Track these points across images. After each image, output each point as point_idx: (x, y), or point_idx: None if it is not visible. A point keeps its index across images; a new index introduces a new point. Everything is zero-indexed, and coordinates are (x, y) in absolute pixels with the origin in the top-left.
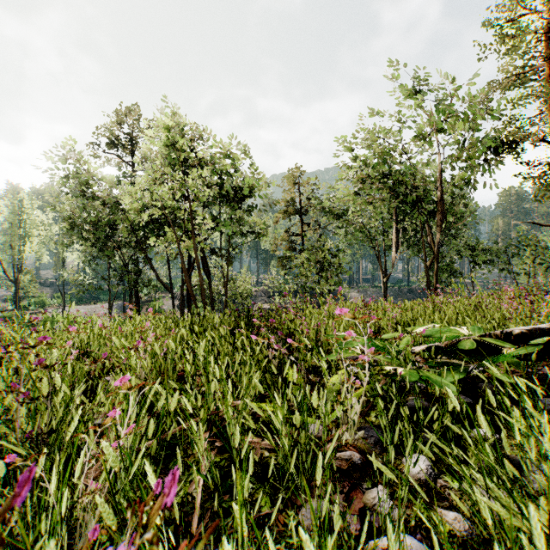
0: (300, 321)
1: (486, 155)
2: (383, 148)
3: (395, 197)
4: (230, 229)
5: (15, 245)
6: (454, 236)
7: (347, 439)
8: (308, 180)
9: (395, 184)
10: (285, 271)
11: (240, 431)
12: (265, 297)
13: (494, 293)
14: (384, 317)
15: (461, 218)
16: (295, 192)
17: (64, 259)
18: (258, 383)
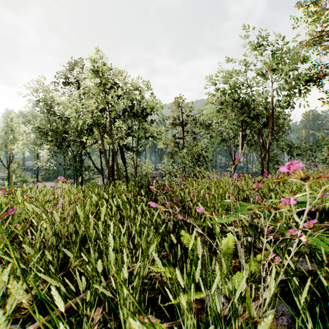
0: (187, 190)
1: (299, 87)
2: (234, 83)
3: (241, 114)
4: (138, 134)
5: (8, 145)
6: (277, 139)
7: (254, 316)
8: (186, 105)
9: (241, 106)
10: (172, 160)
11: (135, 310)
12: (160, 177)
13: (314, 173)
14: (247, 188)
15: (282, 128)
16: (178, 112)
17: (37, 154)
18: (156, 258)
